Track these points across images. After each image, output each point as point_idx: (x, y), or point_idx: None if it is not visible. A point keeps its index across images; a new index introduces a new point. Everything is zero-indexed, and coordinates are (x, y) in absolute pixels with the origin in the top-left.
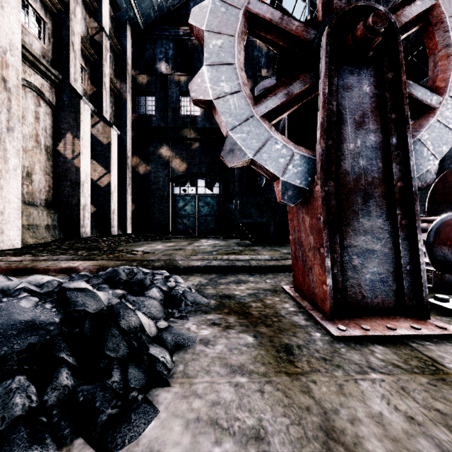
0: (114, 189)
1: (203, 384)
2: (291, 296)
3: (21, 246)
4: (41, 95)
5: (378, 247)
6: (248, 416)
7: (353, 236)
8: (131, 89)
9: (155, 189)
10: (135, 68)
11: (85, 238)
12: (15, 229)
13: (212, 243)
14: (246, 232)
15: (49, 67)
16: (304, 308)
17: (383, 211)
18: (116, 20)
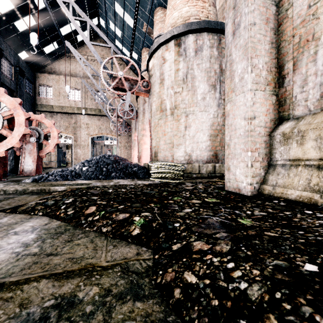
0: None
1: None
2: None
3: (270, 196)
4: None
5: None
6: None
7: None
8: None
9: None
10: None
11: None
12: (242, 165)
13: None
14: None
15: None
16: None
17: None
18: None
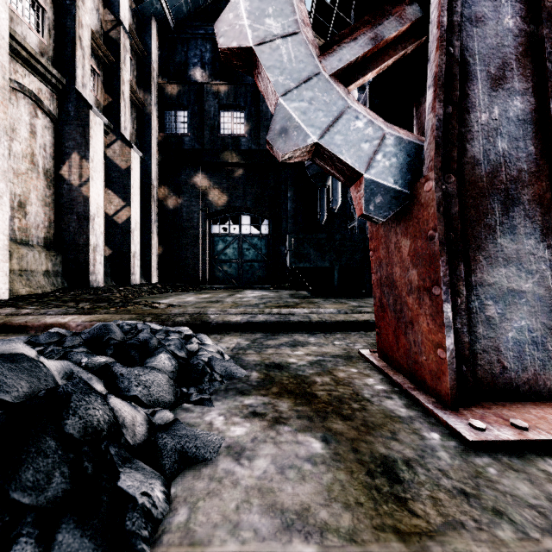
0: (135, 227)
1: None
2: (375, 365)
3: (9, 297)
4: (38, 103)
5: (529, 286)
6: None
7: (487, 268)
8: (157, 101)
9: (188, 228)
10: (162, 75)
11: (96, 287)
12: None
13: (260, 294)
14: (303, 279)
15: (48, 67)
16: (401, 387)
17: (537, 226)
18: (138, 15)
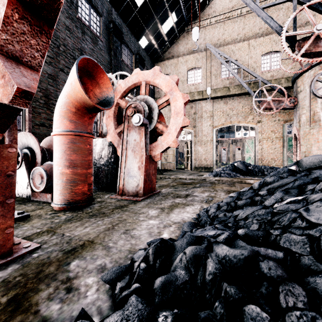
0: None
1: (126, 246)
2: None
3: None
4: None
5: None
6: (122, 236)
7: None
8: None
9: None
10: None
11: None
12: None
13: None
14: None
15: None
16: None
17: None
18: None
